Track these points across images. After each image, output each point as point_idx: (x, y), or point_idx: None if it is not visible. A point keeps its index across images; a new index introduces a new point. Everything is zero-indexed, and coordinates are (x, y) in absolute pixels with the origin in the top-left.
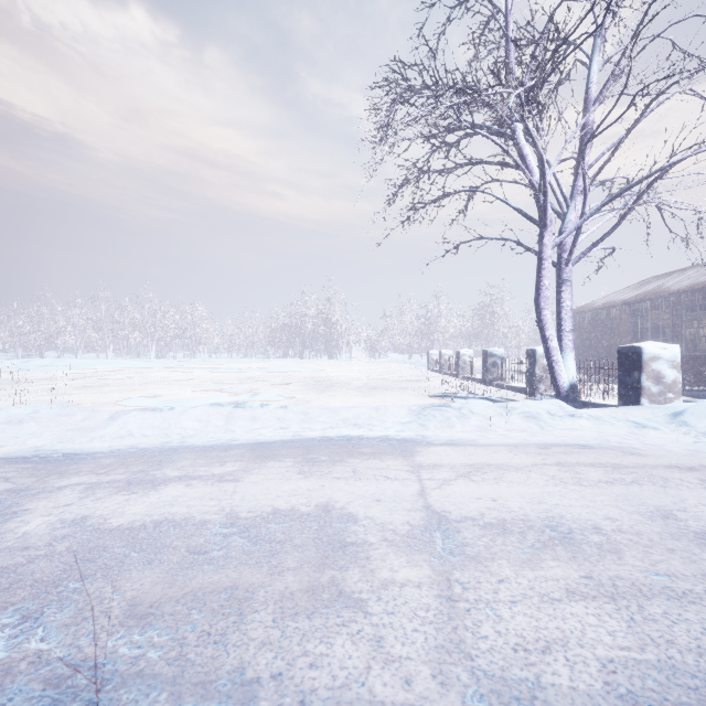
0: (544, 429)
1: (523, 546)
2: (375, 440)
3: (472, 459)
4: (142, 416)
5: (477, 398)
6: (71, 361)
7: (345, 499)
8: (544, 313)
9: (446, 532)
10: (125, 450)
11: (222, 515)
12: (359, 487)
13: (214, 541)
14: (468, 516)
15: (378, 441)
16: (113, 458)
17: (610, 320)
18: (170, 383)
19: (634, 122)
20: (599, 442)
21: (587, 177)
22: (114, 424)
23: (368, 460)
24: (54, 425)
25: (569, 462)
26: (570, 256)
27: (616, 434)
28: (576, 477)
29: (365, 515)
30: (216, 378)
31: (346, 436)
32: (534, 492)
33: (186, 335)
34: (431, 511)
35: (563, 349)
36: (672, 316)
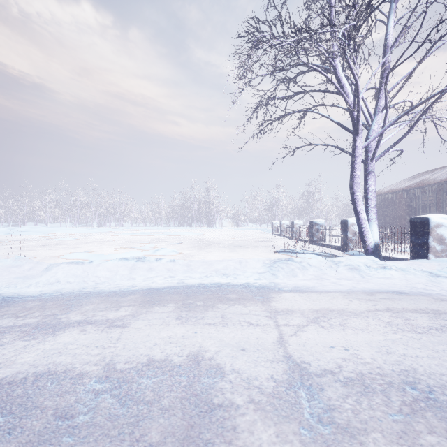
0: (364, 278)
1: (391, 411)
2: (239, 287)
3: (317, 305)
4: (68, 267)
5: (308, 253)
6: (41, 228)
7: (214, 347)
8: (356, 194)
9: (309, 390)
10: (50, 294)
11: (100, 366)
12: (226, 333)
13: (84, 400)
14: (327, 369)
15: (241, 288)
16: (37, 301)
17: (393, 201)
18: (102, 243)
19: (421, 59)
20: (410, 289)
21: (388, 97)
22: (47, 273)
23: (234, 305)
24: (6, 274)
25: (396, 308)
26: (374, 154)
27: (419, 281)
28: (408, 323)
29: (232, 368)
30: (133, 240)
31: (217, 283)
32: (379, 340)
33: (117, 212)
34: (292, 362)
35: (369, 219)
36: (436, 198)
